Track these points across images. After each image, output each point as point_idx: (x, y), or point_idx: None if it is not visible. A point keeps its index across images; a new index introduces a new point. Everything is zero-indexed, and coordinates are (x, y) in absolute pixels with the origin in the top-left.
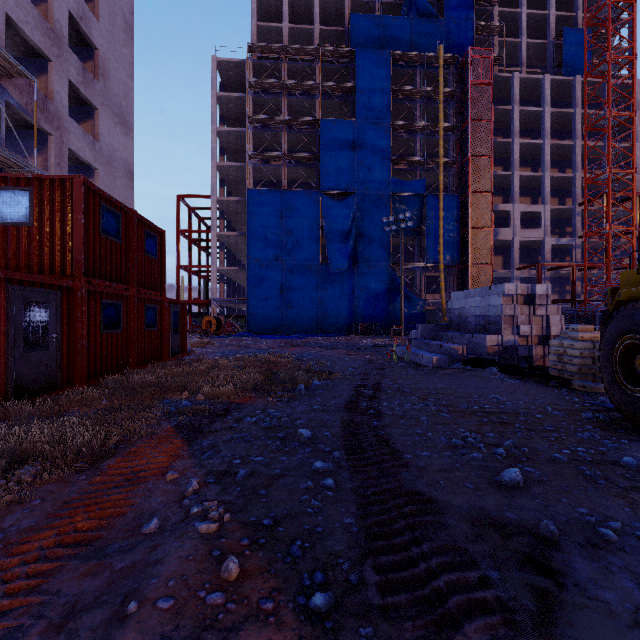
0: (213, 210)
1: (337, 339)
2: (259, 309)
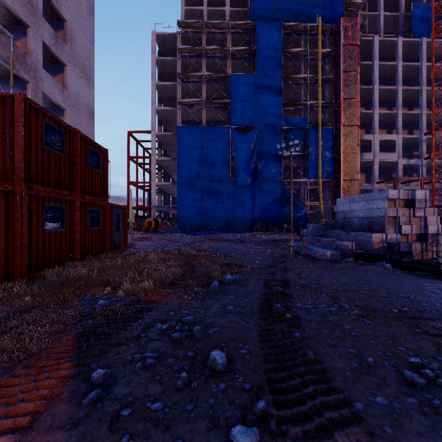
0: (153, 142)
1: (243, 235)
2: (186, 213)
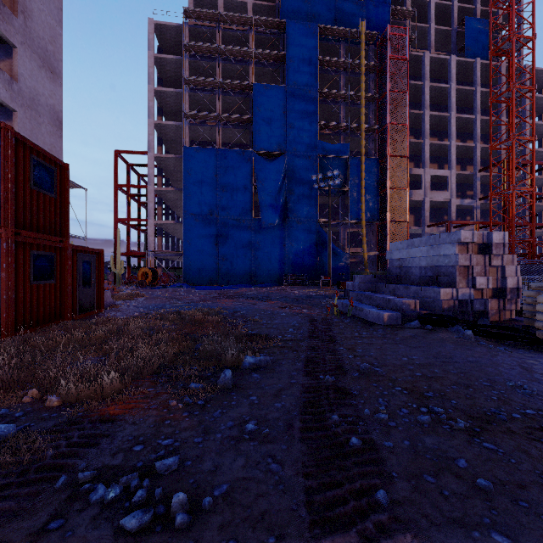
0: (150, 166)
1: (269, 290)
2: (195, 261)
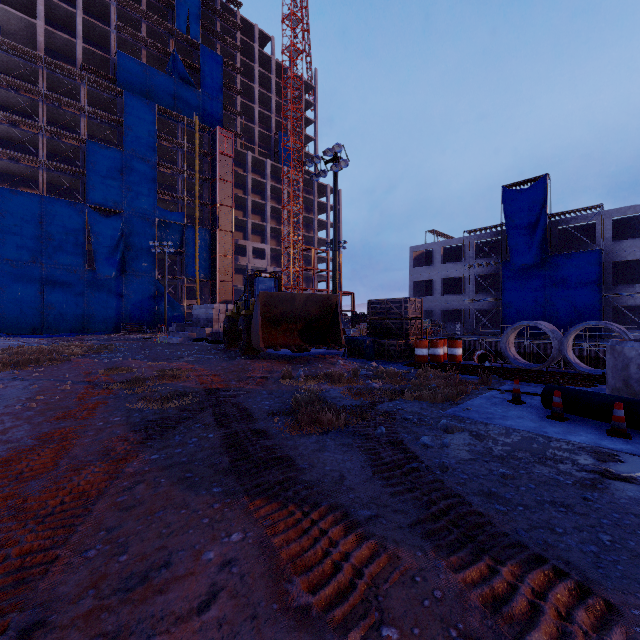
0: None
1: (109, 336)
2: (11, 309)
